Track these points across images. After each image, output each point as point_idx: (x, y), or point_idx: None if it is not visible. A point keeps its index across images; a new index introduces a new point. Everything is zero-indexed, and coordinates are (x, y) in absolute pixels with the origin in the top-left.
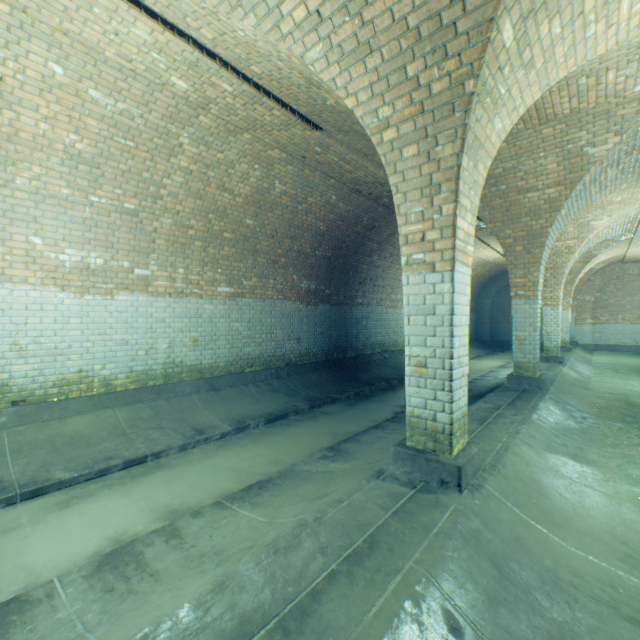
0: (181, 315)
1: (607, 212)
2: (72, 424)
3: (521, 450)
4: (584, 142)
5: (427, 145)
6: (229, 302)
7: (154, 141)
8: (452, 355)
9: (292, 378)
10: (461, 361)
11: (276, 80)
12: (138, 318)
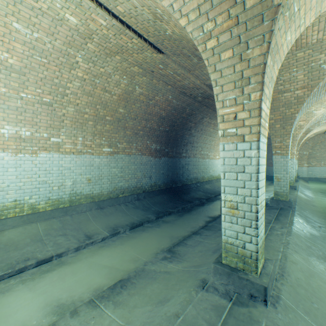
0: (80, 165)
1: (323, 105)
2: (8, 235)
3: (294, 258)
4: (322, 61)
5: (240, 49)
6: (109, 157)
7: (60, 59)
8: (258, 202)
9: (146, 199)
10: (262, 204)
11: (134, 17)
12: (53, 167)
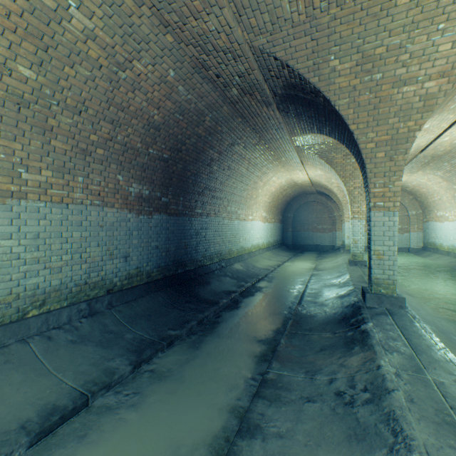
0: None
1: None
2: None
3: None
4: None
5: None
6: None
7: None
8: None
9: (114, 311)
10: None
11: None
12: None
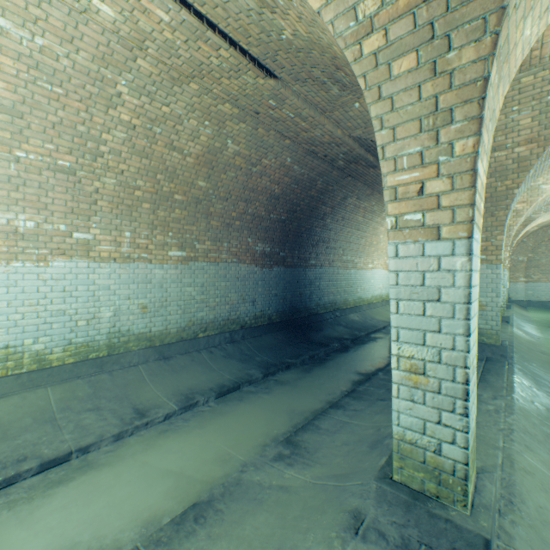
0: (128, 281)
1: None
2: None
3: (527, 462)
4: None
5: (432, 51)
6: (181, 266)
7: (87, 88)
8: (468, 362)
9: (247, 341)
10: (473, 365)
11: (221, 5)
12: (77, 286)
